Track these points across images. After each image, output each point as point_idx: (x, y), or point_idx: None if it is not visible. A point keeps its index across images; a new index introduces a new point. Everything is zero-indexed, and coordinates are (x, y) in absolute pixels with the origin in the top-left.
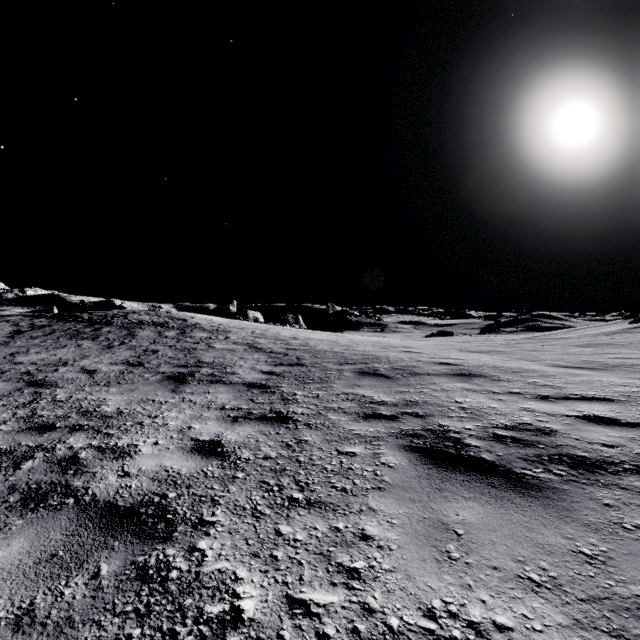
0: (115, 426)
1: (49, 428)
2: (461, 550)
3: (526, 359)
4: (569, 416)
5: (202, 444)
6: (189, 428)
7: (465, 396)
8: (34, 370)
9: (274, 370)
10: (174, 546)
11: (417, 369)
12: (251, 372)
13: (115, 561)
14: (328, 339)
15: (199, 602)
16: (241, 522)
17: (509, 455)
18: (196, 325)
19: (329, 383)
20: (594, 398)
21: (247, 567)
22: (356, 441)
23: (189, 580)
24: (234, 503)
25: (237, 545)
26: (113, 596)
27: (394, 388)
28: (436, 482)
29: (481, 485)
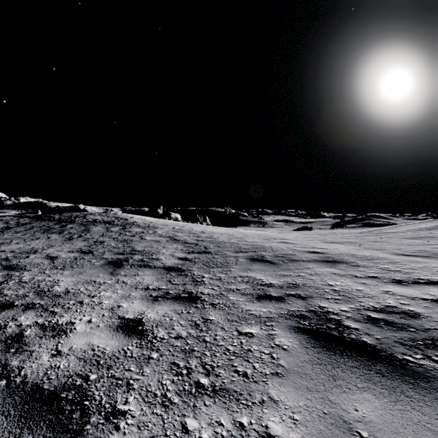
0: (60, 305)
1: (8, 306)
2: None
3: (373, 248)
4: (426, 299)
5: (126, 322)
6: (118, 307)
7: (335, 280)
8: (11, 257)
9: (187, 257)
10: None
11: (294, 256)
12: (170, 258)
13: None
14: (227, 233)
15: None
16: (150, 413)
17: (387, 339)
18: (134, 223)
19: (228, 267)
20: None
21: None
22: (252, 321)
23: None
24: (146, 388)
25: None
26: None
27: (278, 272)
28: (328, 368)
29: (370, 372)
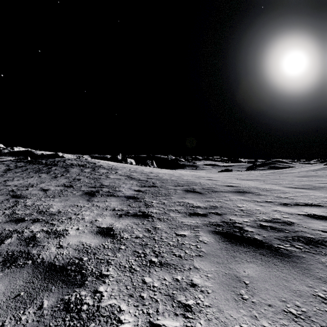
0: (56, 219)
1: (21, 220)
2: (248, 293)
3: (272, 183)
4: (300, 214)
5: (102, 229)
6: (96, 220)
7: (242, 203)
8: (16, 189)
9: (141, 189)
10: (85, 289)
11: (216, 189)
12: (129, 190)
13: (52, 298)
14: (168, 173)
15: (98, 325)
16: (123, 275)
17: (270, 236)
18: (100, 166)
19: (170, 196)
20: (312, 204)
21: (126, 303)
22: (185, 228)
23: (93, 311)
24: (119, 264)
25: (121, 289)
26: (49, 321)
27: (204, 199)
28: (231, 252)
29: (256, 254)
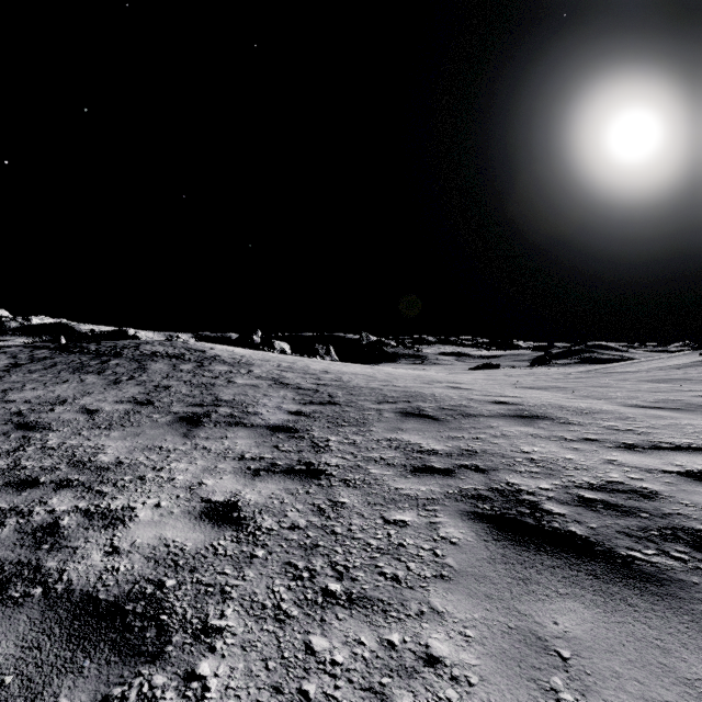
0: (110, 481)
1: (31, 484)
2: (573, 688)
3: (593, 397)
4: (668, 472)
5: (214, 507)
6: (200, 484)
7: (532, 444)
8: (26, 410)
9: (303, 410)
10: (165, 670)
11: (469, 409)
12: (276, 412)
13: (81, 695)
14: (363, 373)
15: None
16: (259, 629)
17: (605, 528)
18: (215, 357)
19: (367, 426)
20: (691, 448)
21: None
22: (405, 505)
23: None
24: (250, 597)
25: (252, 670)
26: None
27: (444, 433)
28: (517, 568)
29: (578, 574)
